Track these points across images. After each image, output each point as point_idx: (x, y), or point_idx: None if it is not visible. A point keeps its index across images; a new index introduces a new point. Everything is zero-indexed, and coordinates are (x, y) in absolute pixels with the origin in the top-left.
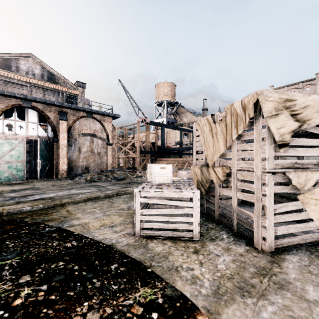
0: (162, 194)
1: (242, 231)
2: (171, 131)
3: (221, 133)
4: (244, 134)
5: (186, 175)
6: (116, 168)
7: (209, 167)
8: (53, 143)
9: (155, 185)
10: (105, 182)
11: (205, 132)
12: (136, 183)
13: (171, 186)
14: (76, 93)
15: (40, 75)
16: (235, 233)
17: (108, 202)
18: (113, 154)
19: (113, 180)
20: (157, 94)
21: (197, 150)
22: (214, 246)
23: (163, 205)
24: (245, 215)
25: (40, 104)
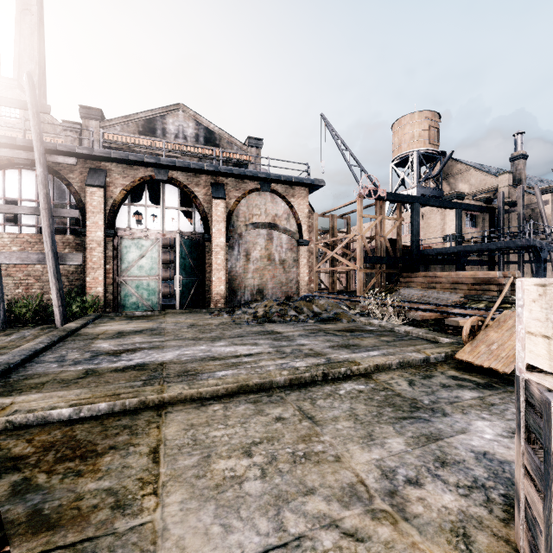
0: None
1: None
2: (433, 213)
3: None
4: None
5: None
6: (315, 292)
7: None
8: (203, 243)
9: None
10: (293, 325)
11: None
12: (370, 334)
13: None
14: (247, 159)
15: (193, 136)
16: None
17: (297, 417)
18: (311, 264)
19: (310, 320)
20: (396, 143)
21: None
22: None
23: None
24: None
25: (182, 173)
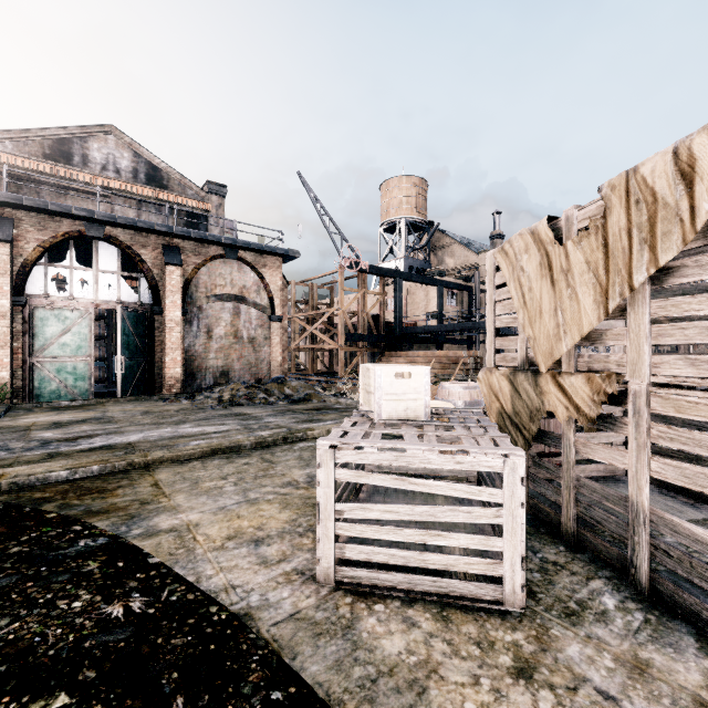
0: (401, 457)
1: (676, 590)
2: (418, 288)
3: (586, 270)
4: (683, 265)
5: (463, 395)
6: (292, 374)
7: (541, 375)
8: (152, 317)
9: (380, 424)
10: (262, 407)
11: (526, 273)
12: (335, 411)
13: (429, 432)
14: (206, 209)
15: (130, 171)
16: (641, 591)
17: (260, 461)
18: (285, 342)
19: (281, 402)
20: (384, 206)
21: (497, 325)
22: (584, 647)
23: (402, 474)
24: (690, 539)
25: (124, 230)
